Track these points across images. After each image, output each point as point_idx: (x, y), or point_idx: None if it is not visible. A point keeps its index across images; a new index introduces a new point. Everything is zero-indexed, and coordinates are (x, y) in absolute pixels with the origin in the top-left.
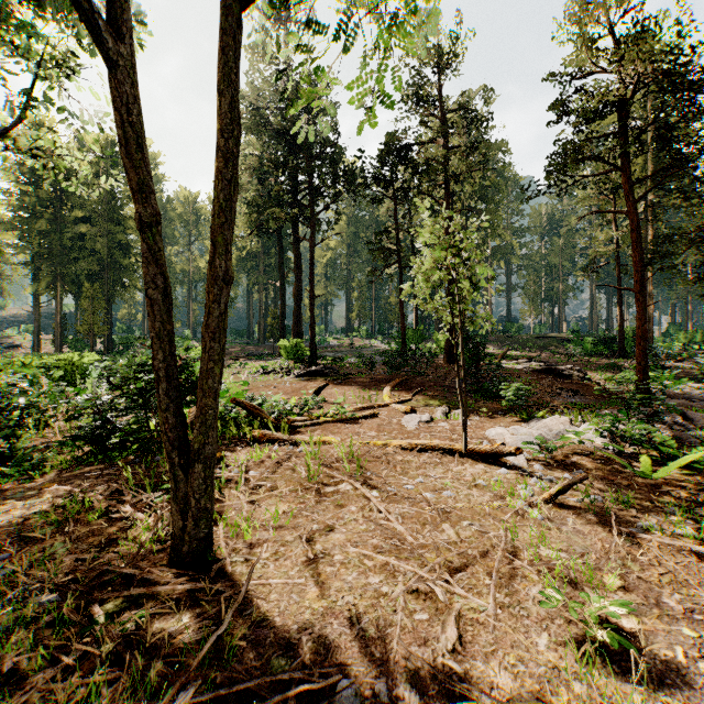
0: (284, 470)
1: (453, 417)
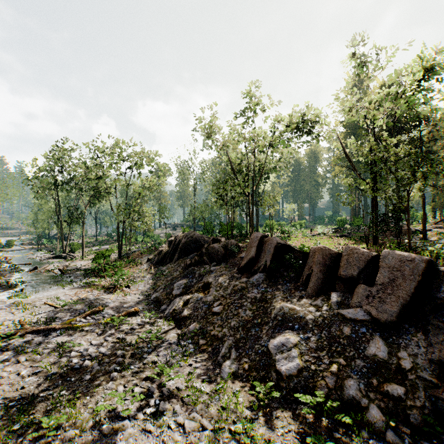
0: None
1: None
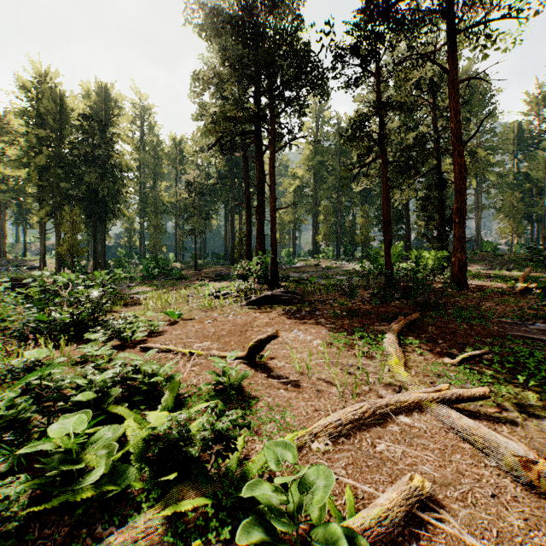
0: None
1: None
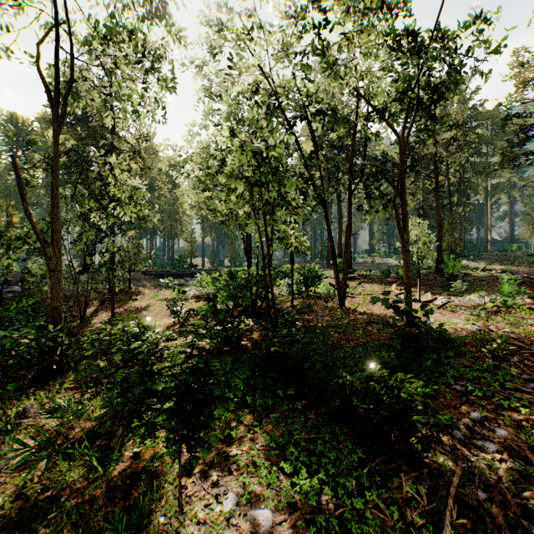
0: (354, 301)
1: (424, 295)
